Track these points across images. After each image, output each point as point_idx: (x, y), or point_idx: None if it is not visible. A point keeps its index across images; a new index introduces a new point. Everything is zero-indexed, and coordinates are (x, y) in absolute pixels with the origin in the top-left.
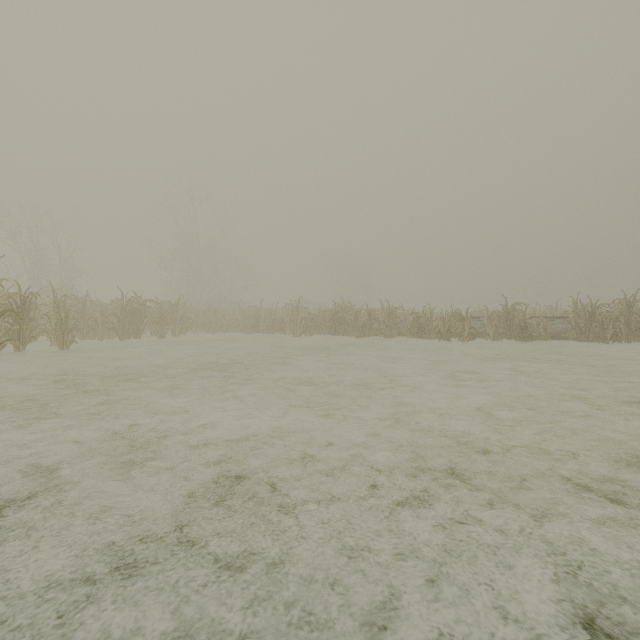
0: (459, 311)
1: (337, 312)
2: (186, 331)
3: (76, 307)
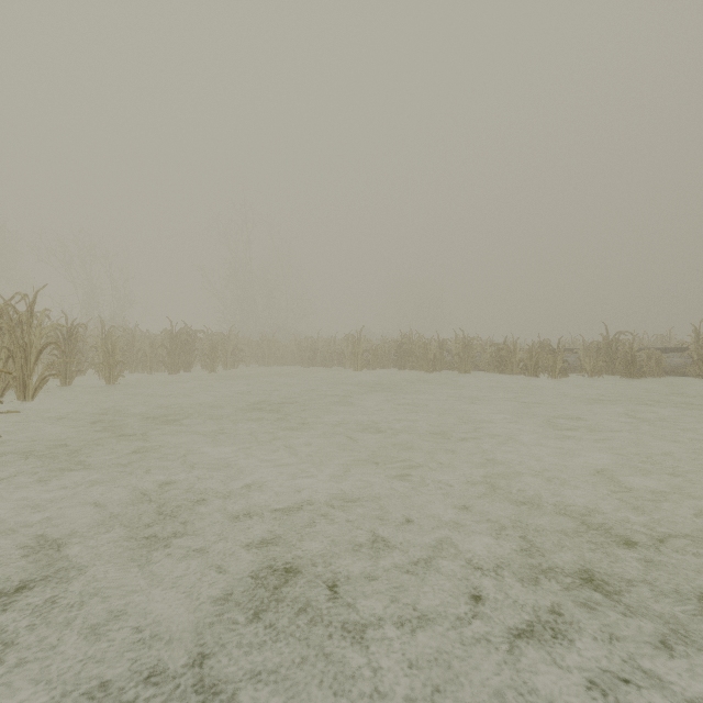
0: (545, 341)
1: (403, 343)
2: (238, 364)
3: (125, 339)
